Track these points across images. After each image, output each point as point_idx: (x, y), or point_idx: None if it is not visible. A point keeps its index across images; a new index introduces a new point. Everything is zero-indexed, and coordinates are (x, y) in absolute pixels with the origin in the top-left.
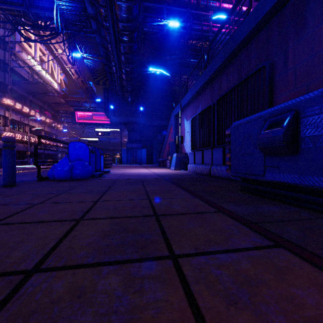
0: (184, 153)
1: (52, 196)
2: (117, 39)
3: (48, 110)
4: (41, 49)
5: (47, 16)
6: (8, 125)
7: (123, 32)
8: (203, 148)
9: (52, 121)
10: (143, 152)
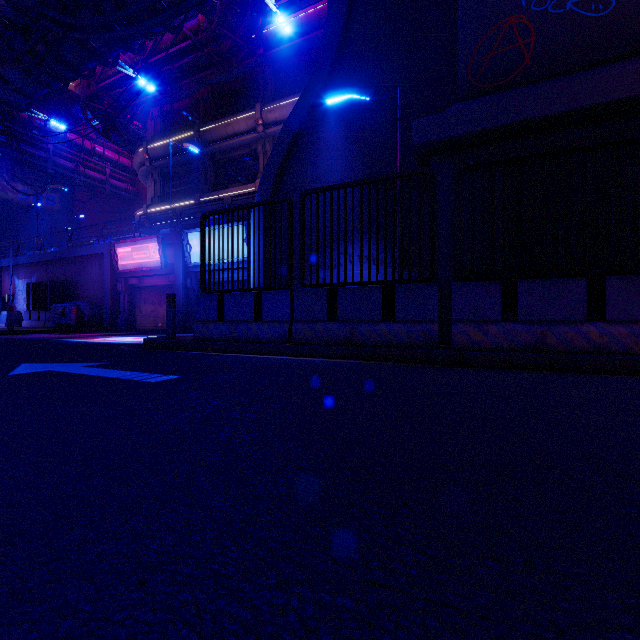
0: (18, 311)
1: None
2: None
3: None
4: None
5: None
6: None
7: None
8: (40, 309)
9: None
10: None
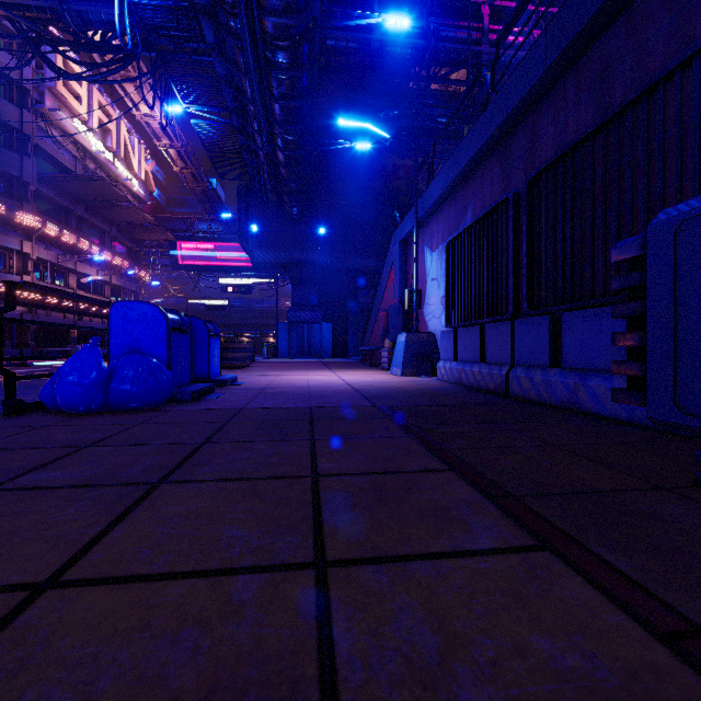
0: (427, 333)
1: None
2: (261, 59)
3: (119, 240)
4: (103, 104)
5: (105, 20)
6: (29, 272)
7: (277, 42)
8: (483, 319)
9: (128, 263)
10: (326, 330)
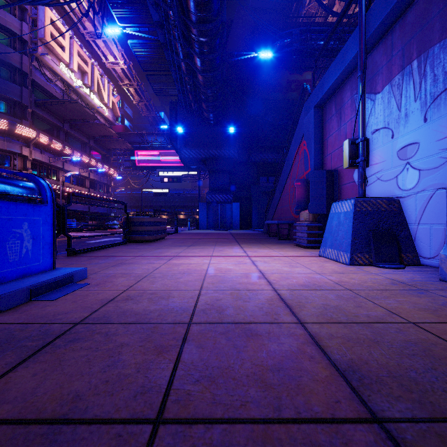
0: (387, 199)
1: None
2: None
3: (95, 149)
4: (81, 53)
5: None
6: (27, 168)
7: None
8: None
9: (101, 164)
10: (235, 208)
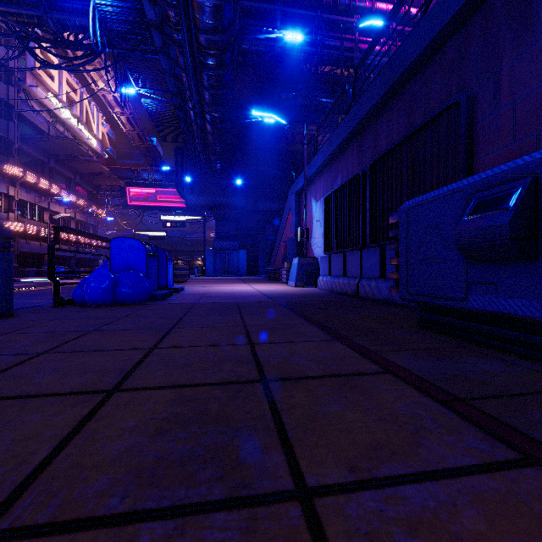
0: (312, 258)
1: (71, 338)
2: (197, 62)
3: (81, 185)
4: (70, 81)
5: (79, 25)
6: (13, 210)
7: (208, 51)
8: (345, 249)
9: (89, 203)
10: (242, 255)
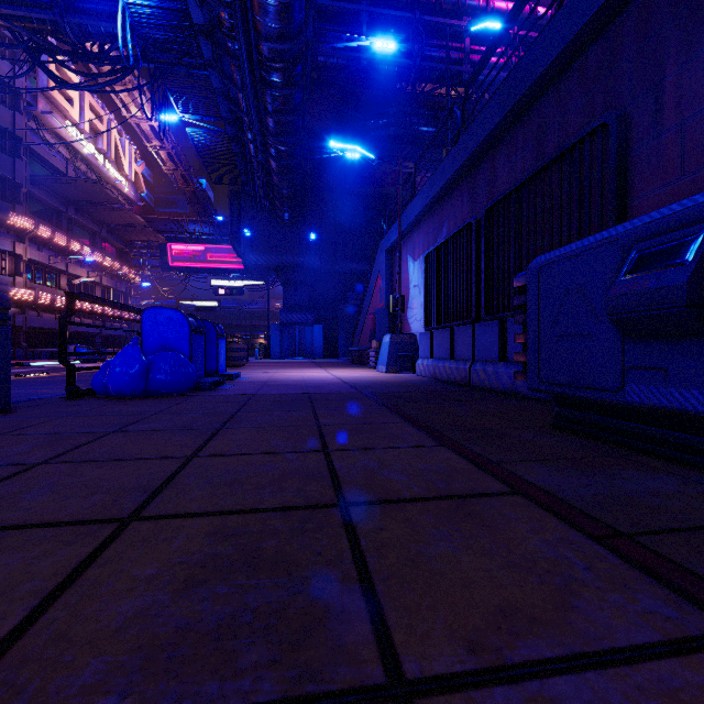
0: (409, 334)
1: (83, 441)
2: (257, 79)
3: (109, 241)
4: (94, 106)
5: (105, 33)
6: (21, 273)
7: (272, 64)
8: (453, 323)
9: (119, 264)
10: (316, 331)
